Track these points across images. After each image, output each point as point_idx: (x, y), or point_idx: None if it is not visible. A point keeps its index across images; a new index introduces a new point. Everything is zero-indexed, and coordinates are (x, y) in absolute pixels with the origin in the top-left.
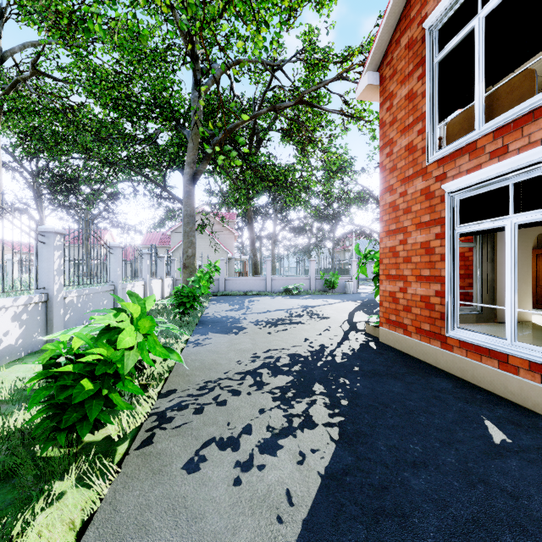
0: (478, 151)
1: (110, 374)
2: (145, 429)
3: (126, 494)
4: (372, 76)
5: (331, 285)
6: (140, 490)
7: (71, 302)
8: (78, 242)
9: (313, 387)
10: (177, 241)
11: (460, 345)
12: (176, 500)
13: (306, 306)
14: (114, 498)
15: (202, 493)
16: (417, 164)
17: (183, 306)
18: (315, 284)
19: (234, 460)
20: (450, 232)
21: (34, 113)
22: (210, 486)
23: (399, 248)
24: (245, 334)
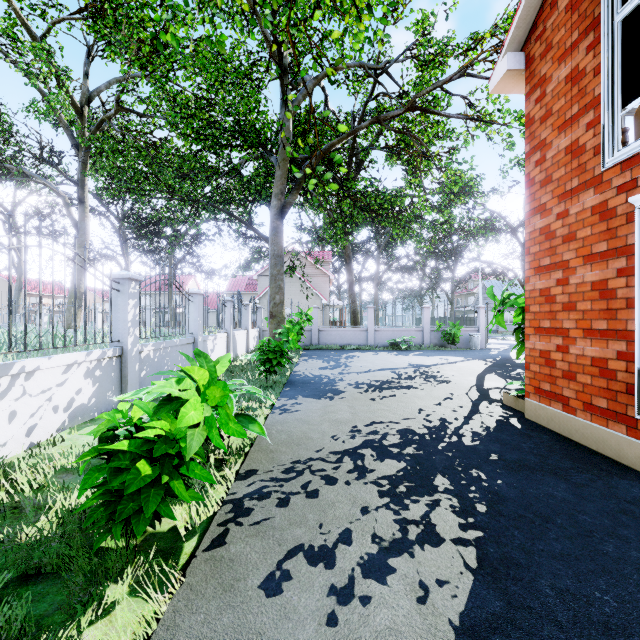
0: None
1: (172, 456)
2: (217, 522)
3: (188, 618)
4: (513, 59)
5: (451, 339)
6: (205, 614)
7: (147, 357)
8: (155, 289)
9: (434, 480)
10: (264, 286)
11: None
12: (249, 638)
13: (418, 365)
14: (173, 621)
15: (284, 631)
16: (585, 171)
17: (269, 362)
18: (429, 338)
19: (327, 583)
20: None
21: (117, 152)
22: (295, 621)
23: (555, 291)
24: (342, 400)
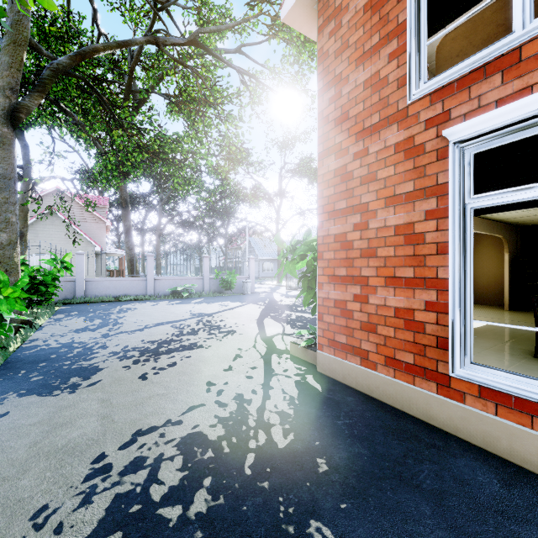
0: (524, 64)
1: None
2: None
3: None
4: None
5: (228, 285)
6: None
7: None
8: None
9: None
10: None
11: (481, 393)
12: None
13: (200, 314)
14: None
15: None
16: (387, 106)
17: None
18: (209, 285)
19: None
20: (459, 206)
21: None
22: None
23: (353, 236)
24: (92, 389)
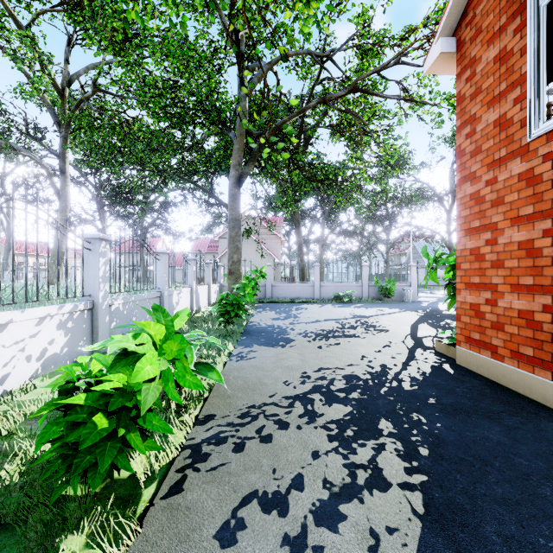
0: None
1: (129, 409)
2: (176, 469)
3: None
4: (446, 42)
5: (387, 293)
6: None
7: (117, 310)
8: (124, 249)
9: (379, 424)
10: (224, 247)
11: None
12: None
13: (359, 315)
14: None
15: None
16: (512, 142)
17: (227, 314)
18: (368, 292)
19: (281, 532)
20: None
21: (93, 127)
22: None
23: (484, 250)
24: (292, 348)
